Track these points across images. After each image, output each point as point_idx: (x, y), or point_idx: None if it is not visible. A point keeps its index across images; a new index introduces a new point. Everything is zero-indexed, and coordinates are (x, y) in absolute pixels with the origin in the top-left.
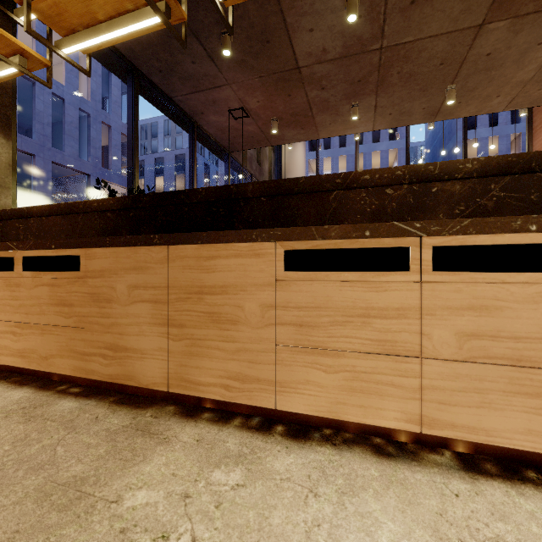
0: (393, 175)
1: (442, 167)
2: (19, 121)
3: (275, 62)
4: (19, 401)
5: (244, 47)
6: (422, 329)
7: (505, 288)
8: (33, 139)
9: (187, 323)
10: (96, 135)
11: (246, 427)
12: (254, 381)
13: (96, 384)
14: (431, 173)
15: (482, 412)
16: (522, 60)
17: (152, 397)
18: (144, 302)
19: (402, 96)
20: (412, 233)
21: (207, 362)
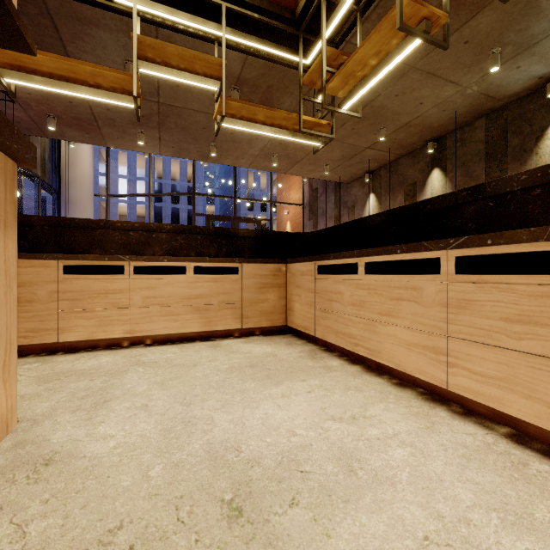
0: (134, 226)
1: (157, 226)
2: None
3: None
4: None
5: None
6: (130, 297)
7: (158, 280)
8: None
9: None
10: None
11: (38, 356)
12: (44, 330)
13: None
14: (152, 228)
15: (151, 324)
16: (251, 144)
17: None
18: None
19: (180, 138)
20: (125, 260)
21: None
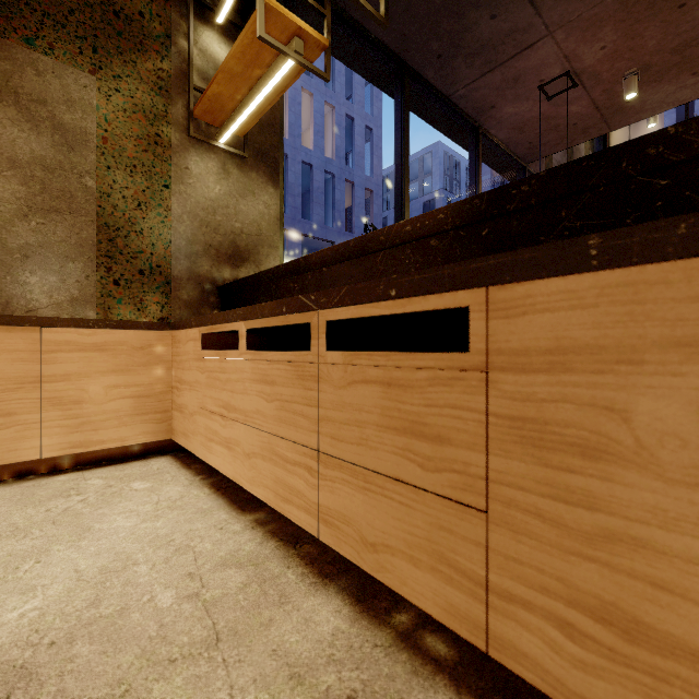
0: None
1: None
2: None
3: None
4: (334, 652)
5: None
6: None
7: None
8: (286, 214)
9: None
10: (341, 196)
11: None
12: None
13: None
14: None
15: None
16: None
17: None
18: None
19: None
20: None
21: None
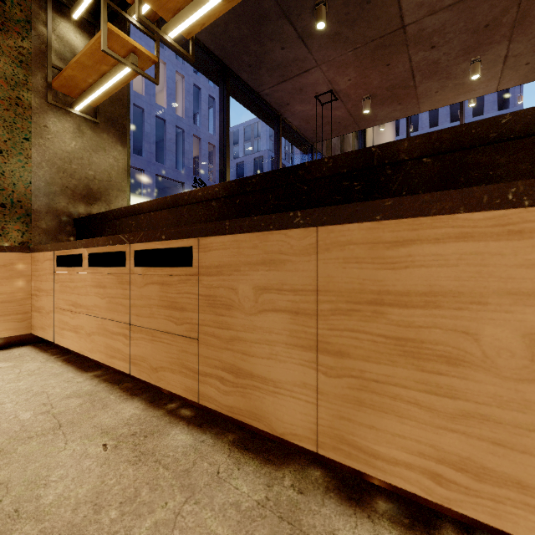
0: None
1: None
2: (133, 144)
3: (375, 26)
4: (129, 422)
5: (339, 16)
6: None
7: None
8: (143, 157)
9: (352, 350)
10: (189, 147)
11: None
12: (507, 484)
13: (209, 408)
14: None
15: None
16: None
17: (282, 443)
18: (278, 312)
19: None
20: None
21: (393, 422)
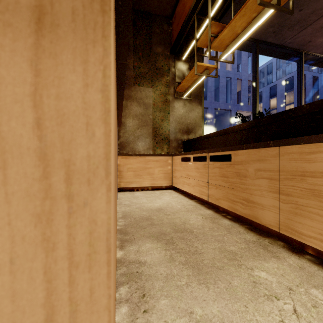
0: None
1: None
2: None
3: None
4: (209, 214)
5: None
6: None
7: None
8: (207, 100)
9: (292, 193)
10: (234, 87)
11: None
12: None
13: (238, 217)
14: None
15: None
16: None
17: (268, 233)
18: (263, 179)
19: None
20: None
21: (308, 221)
